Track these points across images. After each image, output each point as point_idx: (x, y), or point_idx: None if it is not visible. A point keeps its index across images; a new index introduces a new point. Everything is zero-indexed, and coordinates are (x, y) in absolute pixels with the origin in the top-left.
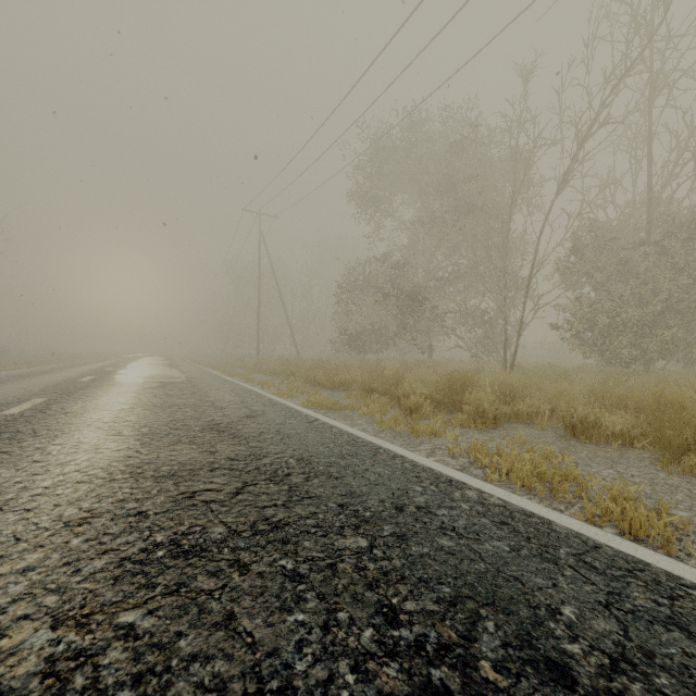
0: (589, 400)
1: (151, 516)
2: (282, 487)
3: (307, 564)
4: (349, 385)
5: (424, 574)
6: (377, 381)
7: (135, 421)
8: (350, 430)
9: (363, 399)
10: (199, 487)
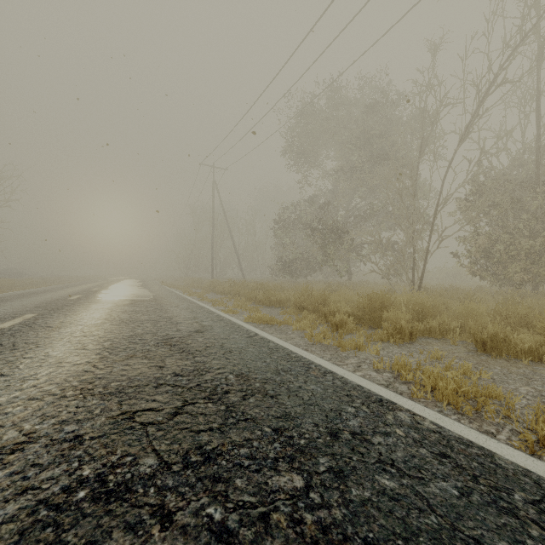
0: (494, 318)
1: (86, 441)
2: (219, 407)
3: (237, 514)
4: (284, 303)
5: (369, 532)
6: (307, 300)
7: (101, 335)
8: (285, 344)
9: (296, 315)
10: (141, 406)
